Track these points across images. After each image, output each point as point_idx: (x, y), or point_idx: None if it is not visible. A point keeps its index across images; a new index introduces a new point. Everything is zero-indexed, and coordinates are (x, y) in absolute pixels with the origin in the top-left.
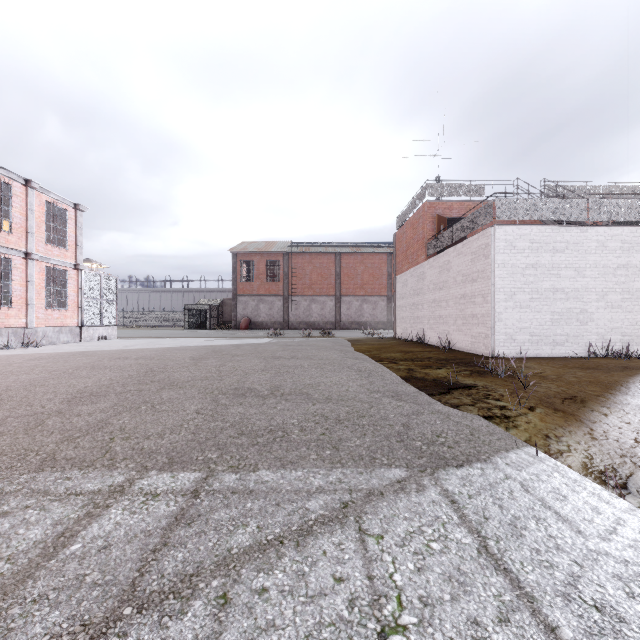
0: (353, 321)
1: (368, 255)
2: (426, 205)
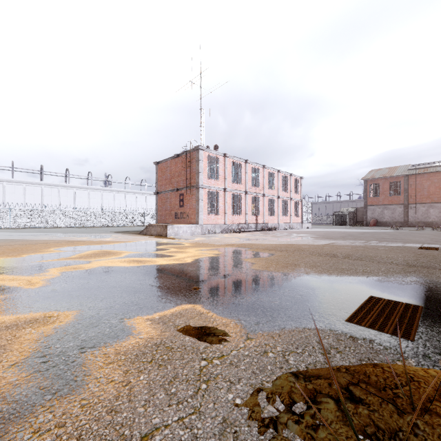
0: None
1: None
2: None
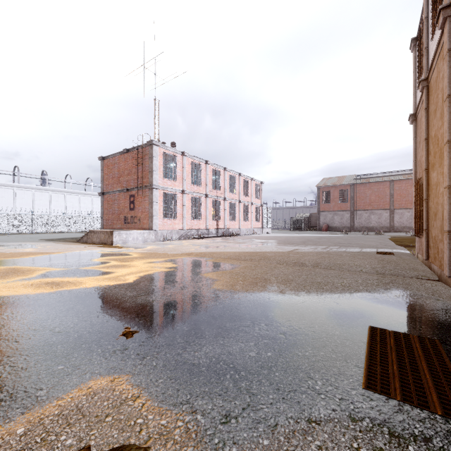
0: (404, 226)
1: None
2: None
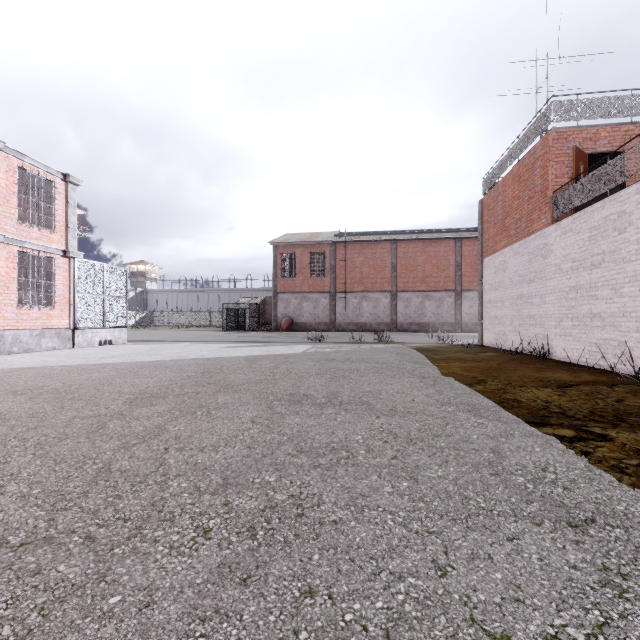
0: (412, 321)
1: (431, 242)
2: (551, 136)
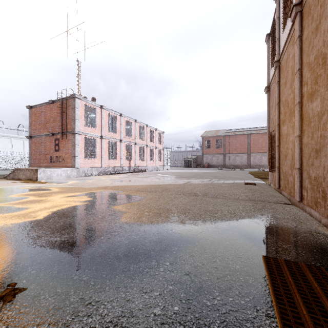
0: (257, 164)
1: (265, 134)
2: None
